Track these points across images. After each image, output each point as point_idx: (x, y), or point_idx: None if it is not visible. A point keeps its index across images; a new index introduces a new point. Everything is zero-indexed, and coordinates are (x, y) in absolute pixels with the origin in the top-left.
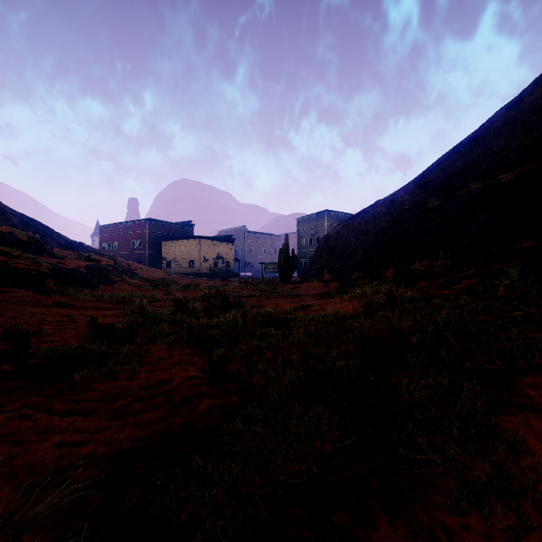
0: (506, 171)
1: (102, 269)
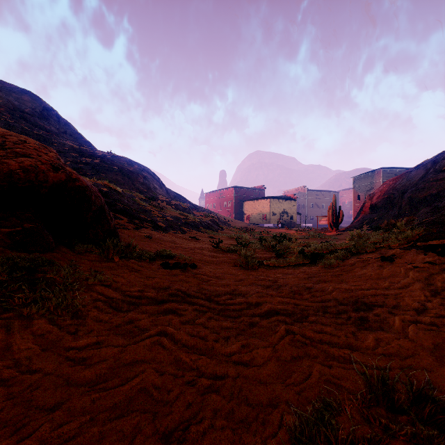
0: None
1: (216, 221)
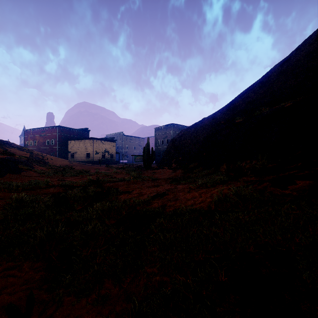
0: (283, 101)
1: (14, 161)
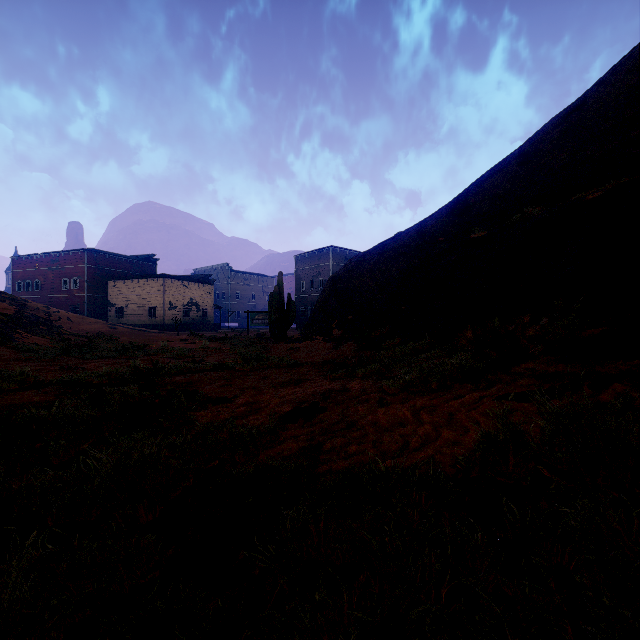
0: (575, 192)
1: None
